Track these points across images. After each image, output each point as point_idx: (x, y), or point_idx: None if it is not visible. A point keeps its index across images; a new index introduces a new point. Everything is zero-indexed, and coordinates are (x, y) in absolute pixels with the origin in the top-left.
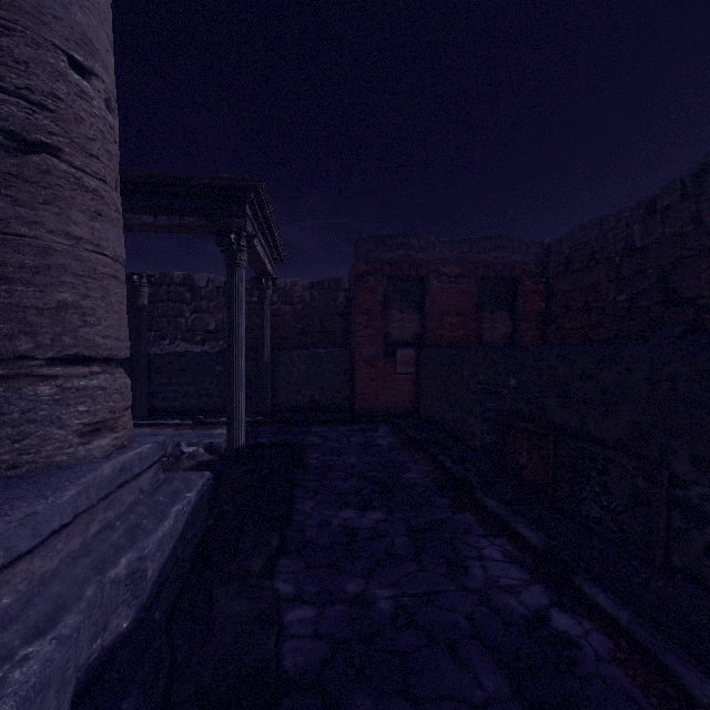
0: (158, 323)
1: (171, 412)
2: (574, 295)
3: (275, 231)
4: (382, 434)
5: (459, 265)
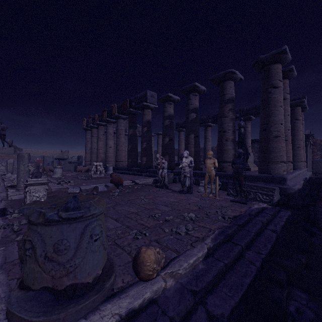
0: None
1: None
2: None
3: (314, 136)
4: None
5: None
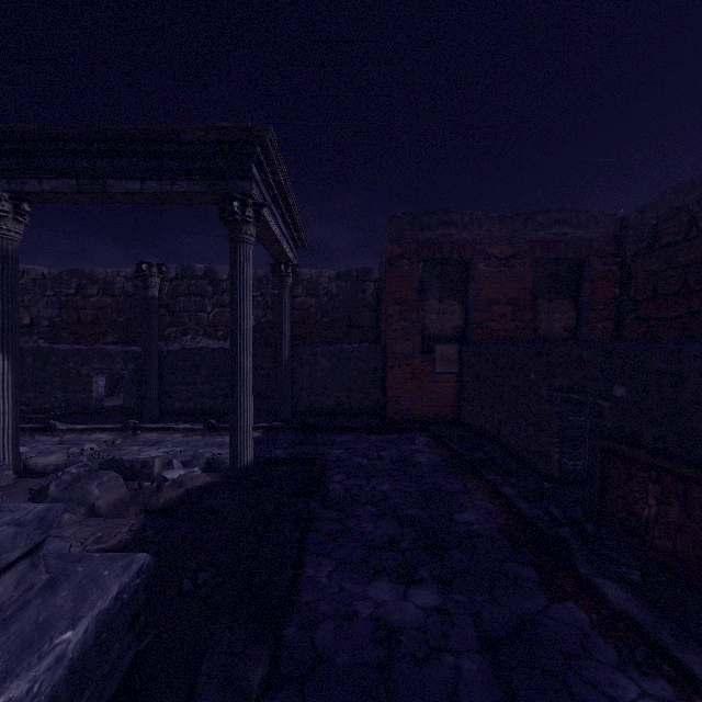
0: (179, 318)
1: (185, 413)
2: (664, 276)
3: (293, 205)
4: (420, 447)
5: (511, 245)
